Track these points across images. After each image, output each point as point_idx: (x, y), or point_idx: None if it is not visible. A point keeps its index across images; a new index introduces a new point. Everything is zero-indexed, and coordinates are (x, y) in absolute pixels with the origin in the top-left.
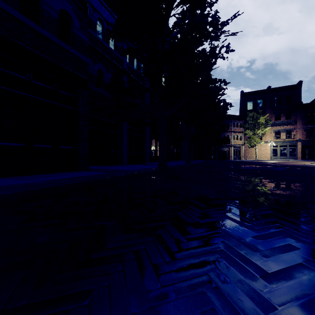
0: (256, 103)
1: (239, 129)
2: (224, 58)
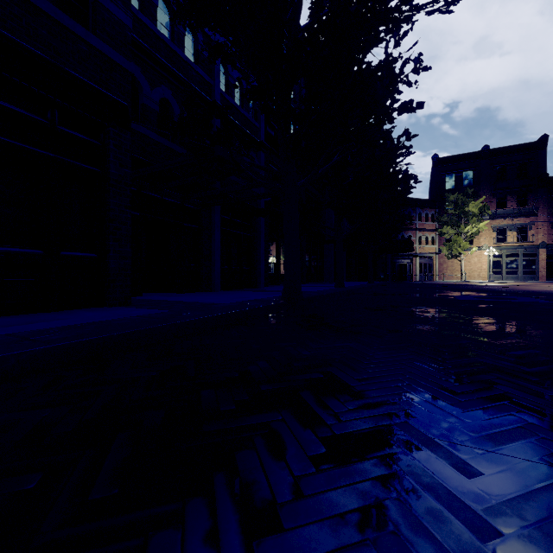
0: (461, 177)
1: (431, 225)
2: (411, 84)
